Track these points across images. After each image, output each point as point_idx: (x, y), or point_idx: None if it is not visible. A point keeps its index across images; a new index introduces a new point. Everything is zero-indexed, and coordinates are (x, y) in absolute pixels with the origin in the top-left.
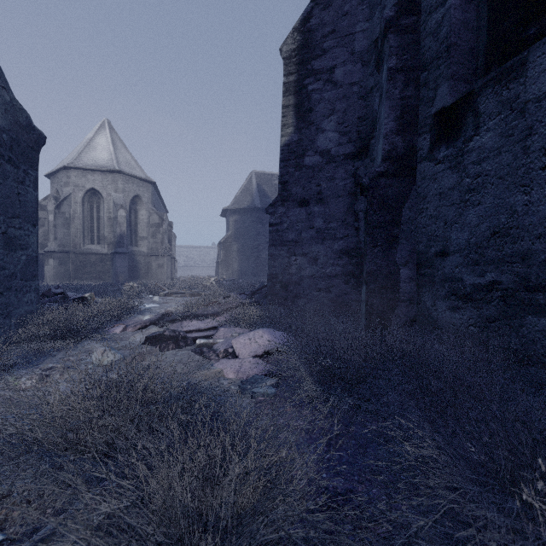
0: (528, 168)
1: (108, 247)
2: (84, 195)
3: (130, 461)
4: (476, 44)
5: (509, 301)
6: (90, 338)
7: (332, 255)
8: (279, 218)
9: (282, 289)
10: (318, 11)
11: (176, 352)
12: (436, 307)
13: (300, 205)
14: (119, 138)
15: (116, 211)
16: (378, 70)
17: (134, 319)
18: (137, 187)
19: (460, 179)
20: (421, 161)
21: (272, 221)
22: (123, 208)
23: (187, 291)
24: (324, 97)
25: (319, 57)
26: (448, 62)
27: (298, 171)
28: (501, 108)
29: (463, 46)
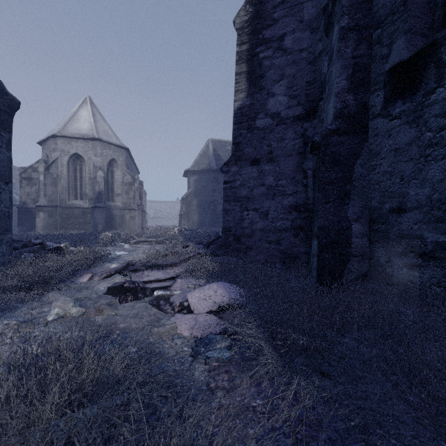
0: None
1: (89, 202)
2: (69, 159)
3: None
4: None
5: None
6: (55, 289)
7: (282, 210)
8: (232, 176)
9: (235, 241)
10: None
11: (134, 304)
12: (391, 263)
13: (252, 164)
14: (98, 112)
15: (95, 172)
16: (327, 34)
17: (103, 267)
18: (113, 152)
19: (419, 134)
20: (374, 118)
21: (226, 179)
22: (101, 170)
23: (153, 239)
24: (274, 64)
25: (270, 27)
26: (405, 16)
27: (250, 132)
28: None
29: None
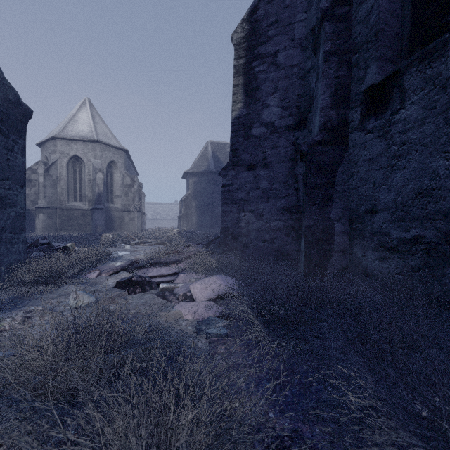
0: (449, 136)
1: (89, 204)
2: (69, 161)
3: (88, 412)
4: (401, 30)
5: (432, 253)
6: (69, 283)
7: (275, 211)
8: (230, 180)
9: (233, 240)
10: (263, 4)
11: (142, 295)
12: (366, 257)
13: (248, 169)
14: (97, 114)
15: (95, 174)
16: (315, 54)
17: (108, 265)
18: (113, 154)
19: (387, 147)
20: (353, 131)
21: (224, 182)
22: (101, 172)
23: (153, 240)
24: (269, 77)
25: (264, 43)
26: (376, 45)
27: (246, 140)
28: (424, 84)
29: (390, 31)
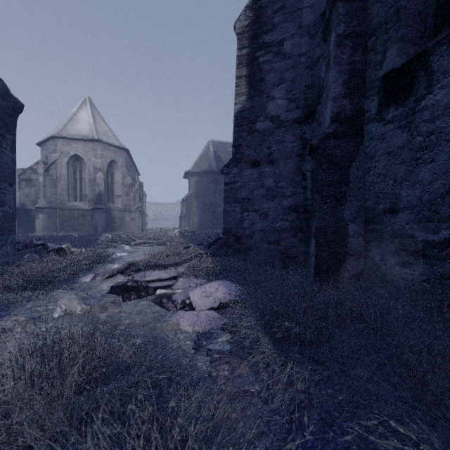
0: None
1: (89, 204)
2: (69, 160)
3: None
4: (424, 8)
5: None
6: (59, 288)
7: (281, 211)
8: (233, 178)
9: (236, 242)
10: None
11: (137, 302)
12: (385, 262)
13: (252, 166)
14: (98, 113)
15: (95, 173)
16: (325, 40)
17: (105, 267)
18: (113, 153)
19: (411, 138)
20: (369, 122)
21: (227, 180)
22: (101, 171)
23: (154, 241)
24: (274, 68)
25: (269, 32)
26: (397, 25)
27: (250, 135)
28: None
29: (412, 9)
